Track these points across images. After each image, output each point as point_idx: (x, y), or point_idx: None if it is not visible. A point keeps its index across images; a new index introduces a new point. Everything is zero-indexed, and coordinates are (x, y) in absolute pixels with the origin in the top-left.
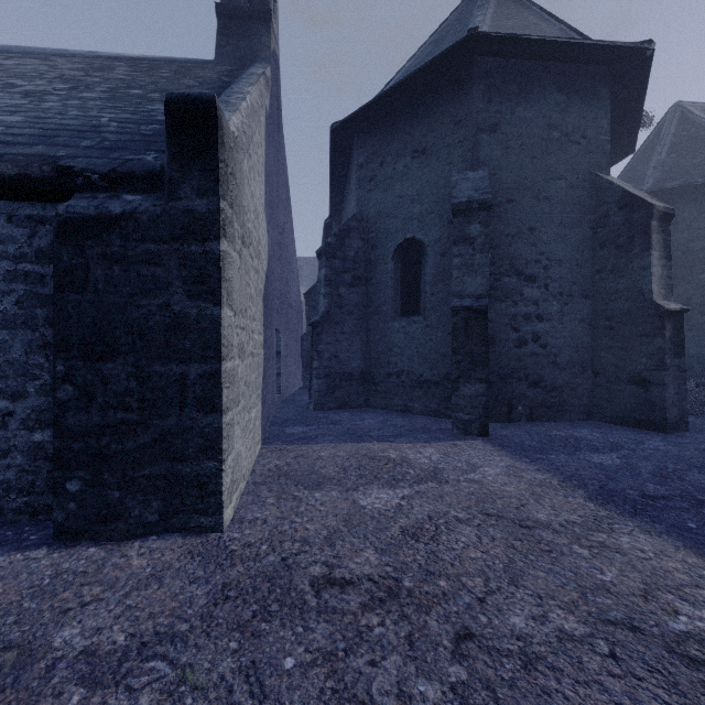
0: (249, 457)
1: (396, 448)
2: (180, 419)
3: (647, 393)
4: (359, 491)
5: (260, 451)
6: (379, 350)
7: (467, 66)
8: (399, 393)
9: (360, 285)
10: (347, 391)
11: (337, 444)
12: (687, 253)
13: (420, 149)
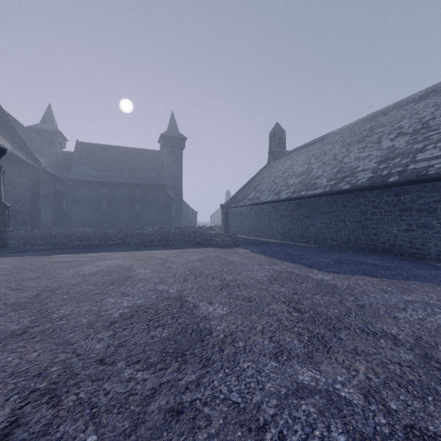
0: None
1: None
2: None
3: (0, 235)
4: None
5: None
6: None
7: None
8: None
9: None
10: None
11: None
12: None
13: None
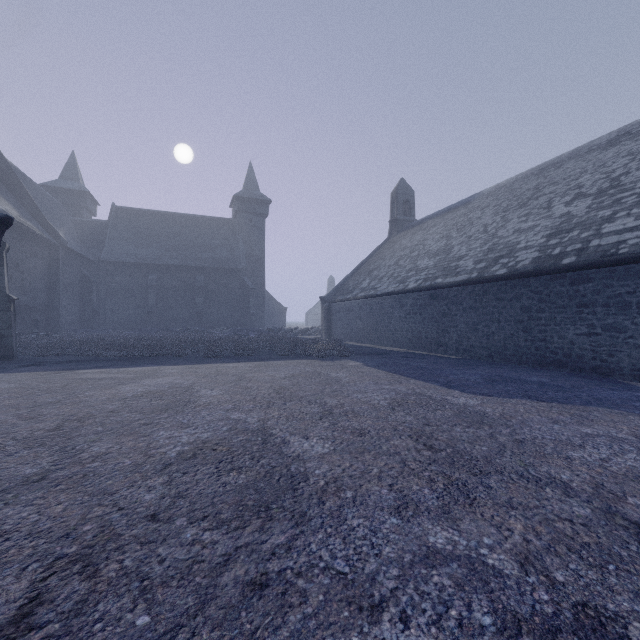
0: None
1: None
2: None
3: (2, 341)
4: None
5: None
6: None
7: None
8: None
9: None
10: None
11: None
12: None
13: None
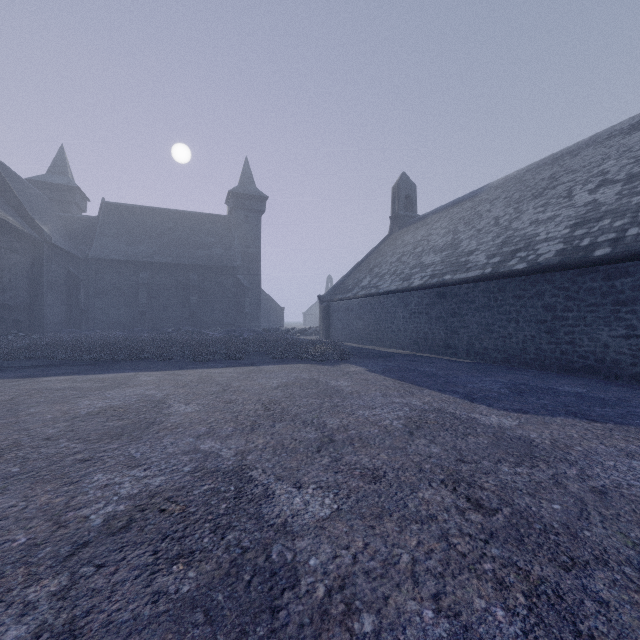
0: None
1: None
2: None
3: None
4: None
5: None
6: None
7: None
8: None
9: None
10: None
11: None
12: None
13: None
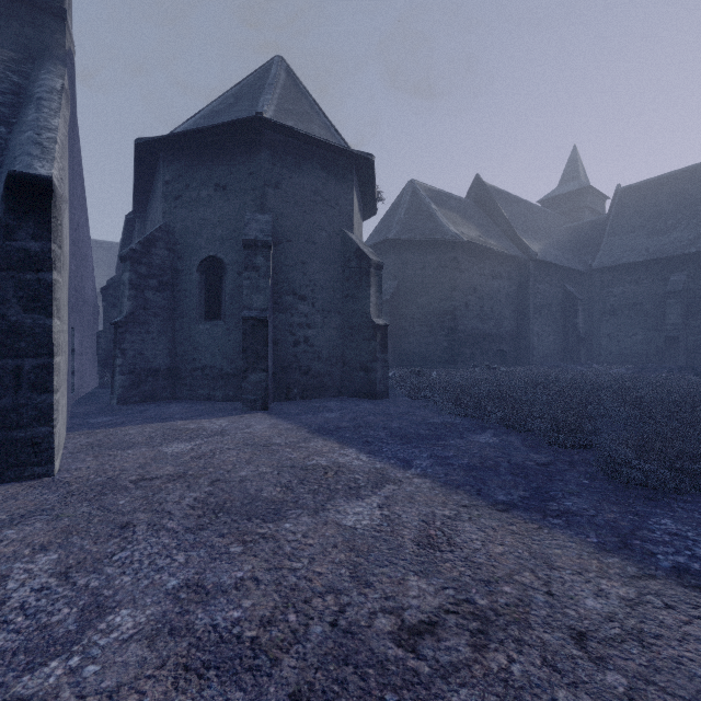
0: (63, 435)
1: (195, 423)
2: (15, 398)
3: (368, 376)
4: (163, 446)
5: (67, 436)
6: (185, 349)
7: (258, 134)
8: (203, 385)
9: (167, 290)
10: (153, 385)
11: (144, 425)
12: (413, 285)
13: (221, 185)
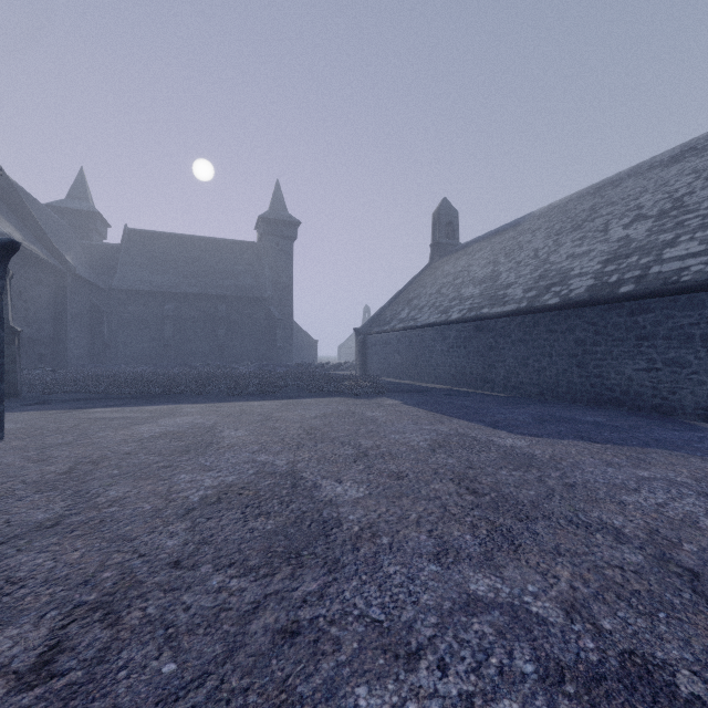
0: None
1: None
2: None
3: (6, 378)
4: None
5: None
6: None
7: None
8: None
9: None
10: None
11: None
12: None
13: None
